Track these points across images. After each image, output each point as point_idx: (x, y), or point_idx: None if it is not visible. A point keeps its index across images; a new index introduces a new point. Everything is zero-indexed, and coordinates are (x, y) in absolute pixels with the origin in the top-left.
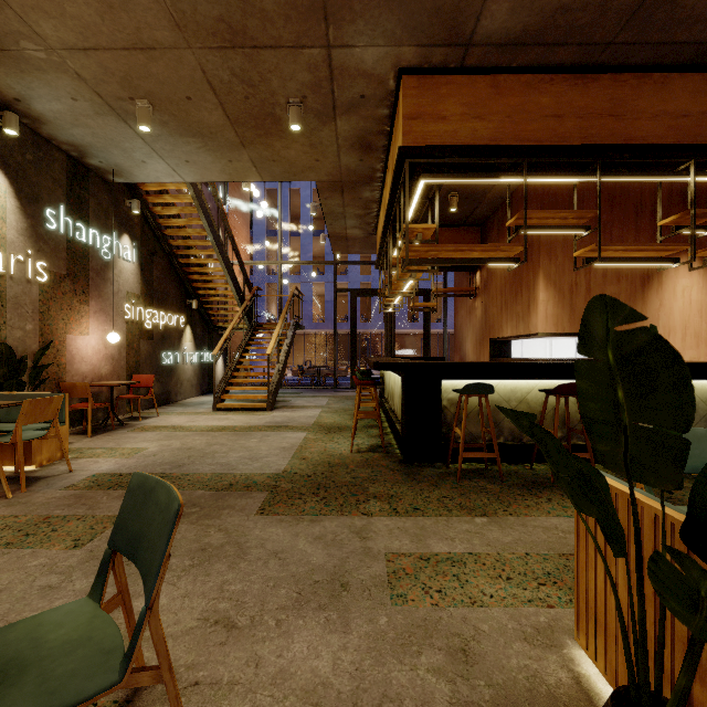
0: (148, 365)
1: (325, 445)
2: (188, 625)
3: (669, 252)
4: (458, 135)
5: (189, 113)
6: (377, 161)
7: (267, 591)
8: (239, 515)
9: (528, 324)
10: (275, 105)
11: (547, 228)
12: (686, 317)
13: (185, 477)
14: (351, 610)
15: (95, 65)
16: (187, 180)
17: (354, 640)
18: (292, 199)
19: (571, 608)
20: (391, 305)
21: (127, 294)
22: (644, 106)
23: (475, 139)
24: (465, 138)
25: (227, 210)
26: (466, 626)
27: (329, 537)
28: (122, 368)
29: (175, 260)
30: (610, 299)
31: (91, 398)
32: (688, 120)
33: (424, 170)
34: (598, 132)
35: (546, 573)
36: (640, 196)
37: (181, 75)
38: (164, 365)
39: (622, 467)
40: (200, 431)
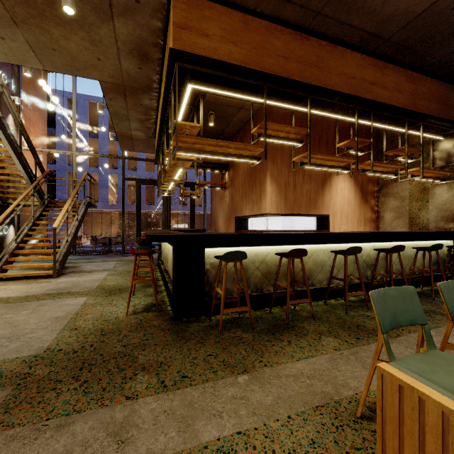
0: None
1: (102, 310)
2: None
3: (343, 163)
4: (219, 52)
5: None
6: (153, 73)
7: None
8: None
9: (260, 207)
10: None
11: (278, 137)
12: (342, 206)
13: None
14: None
15: None
16: None
17: None
18: (91, 109)
19: None
20: (166, 190)
21: None
22: (334, 66)
23: (231, 59)
24: (224, 56)
25: (19, 101)
26: None
27: None
28: None
29: None
30: None
31: None
32: (355, 81)
33: (191, 77)
34: (309, 75)
35: (311, 443)
36: (321, 131)
37: None
38: None
39: None
40: None
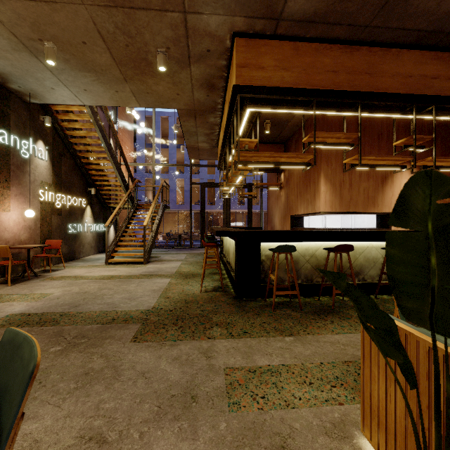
0: (58, 233)
1: (183, 287)
2: (66, 444)
3: (400, 161)
4: (272, 80)
5: (85, 54)
6: (218, 97)
7: (134, 407)
8: (117, 343)
9: (314, 206)
10: (148, 52)
11: (328, 144)
12: None
13: (79, 315)
14: (199, 418)
15: (10, 11)
16: (85, 104)
17: (200, 445)
18: (162, 123)
19: (355, 404)
20: (227, 193)
21: (41, 183)
22: (387, 69)
23: (283, 83)
24: (277, 82)
25: (116, 128)
26: (284, 426)
27: (184, 357)
28: (37, 235)
29: (78, 160)
30: (436, 174)
31: (10, 257)
32: (412, 79)
33: (250, 103)
34: (359, 83)
35: (335, 377)
36: (380, 127)
37: (78, 25)
38: (70, 233)
39: (426, 322)
40: (94, 279)
